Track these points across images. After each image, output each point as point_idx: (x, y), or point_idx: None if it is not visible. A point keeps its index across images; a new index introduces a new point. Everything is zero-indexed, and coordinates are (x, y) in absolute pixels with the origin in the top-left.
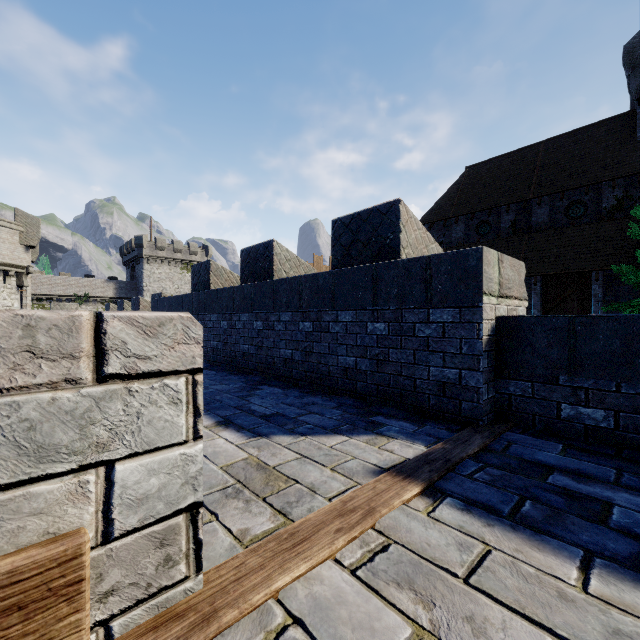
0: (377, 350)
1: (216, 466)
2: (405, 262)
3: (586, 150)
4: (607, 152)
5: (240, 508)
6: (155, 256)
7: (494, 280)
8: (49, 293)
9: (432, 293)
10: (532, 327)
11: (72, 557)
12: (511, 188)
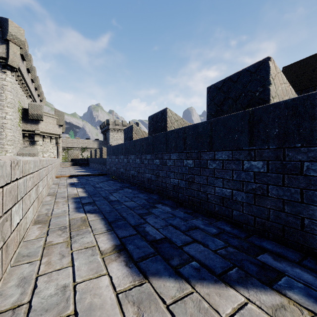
0: (254, 185)
1: None
2: (288, 102)
3: None
4: None
5: None
6: (114, 128)
7: None
8: (71, 146)
9: None
10: None
11: None
12: (316, 76)
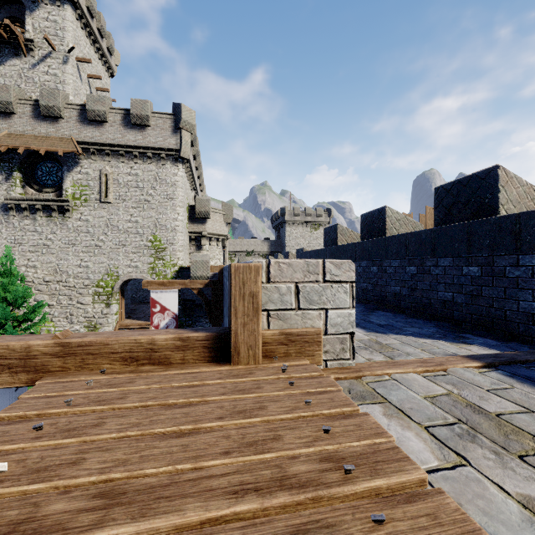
0: (471, 287)
1: None
2: (496, 219)
3: None
4: None
5: (367, 353)
6: (293, 221)
7: None
8: (233, 250)
9: (521, 243)
10: None
11: (319, 334)
12: None
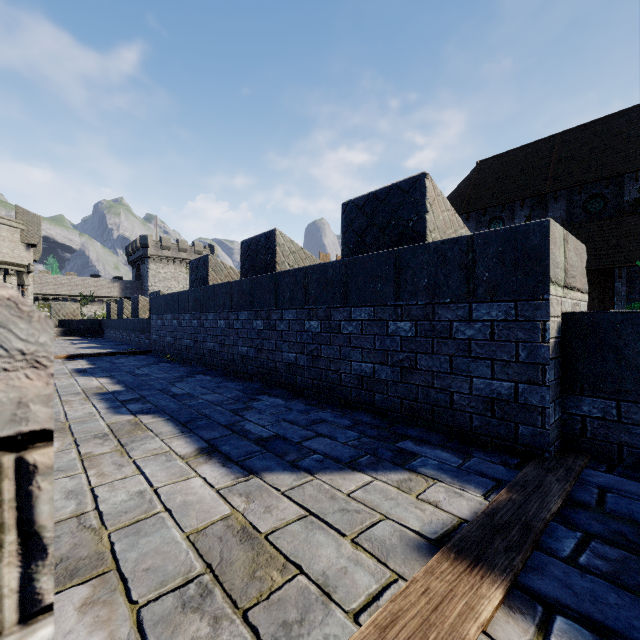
0: (401, 355)
1: (181, 531)
2: (438, 244)
3: (606, 141)
4: (629, 143)
5: (203, 635)
6: (160, 256)
7: (560, 265)
8: (55, 293)
9: (475, 283)
10: (618, 326)
11: None
12: (525, 182)
